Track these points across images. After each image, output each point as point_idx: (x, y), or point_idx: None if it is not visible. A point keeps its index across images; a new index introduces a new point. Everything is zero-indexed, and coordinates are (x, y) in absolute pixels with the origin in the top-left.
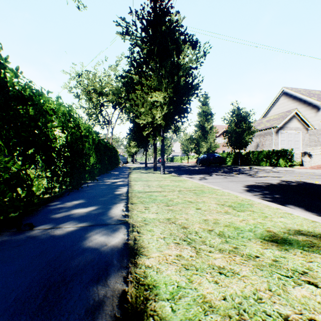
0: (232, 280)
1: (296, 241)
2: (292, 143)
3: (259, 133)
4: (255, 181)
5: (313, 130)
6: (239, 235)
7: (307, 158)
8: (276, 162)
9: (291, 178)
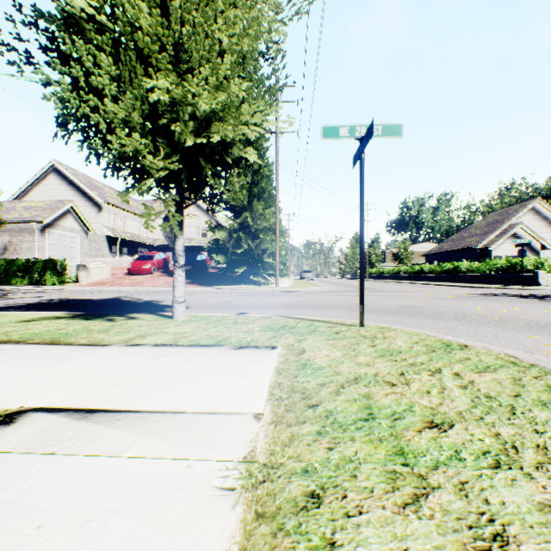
0: (2, 330)
1: (39, 320)
2: (68, 250)
3: (10, 227)
4: (6, 303)
5: (95, 235)
6: (0, 324)
7: (85, 272)
8: (41, 279)
9: (57, 297)
